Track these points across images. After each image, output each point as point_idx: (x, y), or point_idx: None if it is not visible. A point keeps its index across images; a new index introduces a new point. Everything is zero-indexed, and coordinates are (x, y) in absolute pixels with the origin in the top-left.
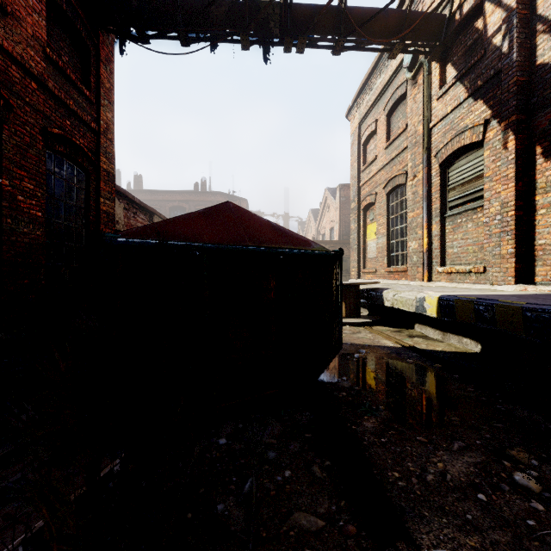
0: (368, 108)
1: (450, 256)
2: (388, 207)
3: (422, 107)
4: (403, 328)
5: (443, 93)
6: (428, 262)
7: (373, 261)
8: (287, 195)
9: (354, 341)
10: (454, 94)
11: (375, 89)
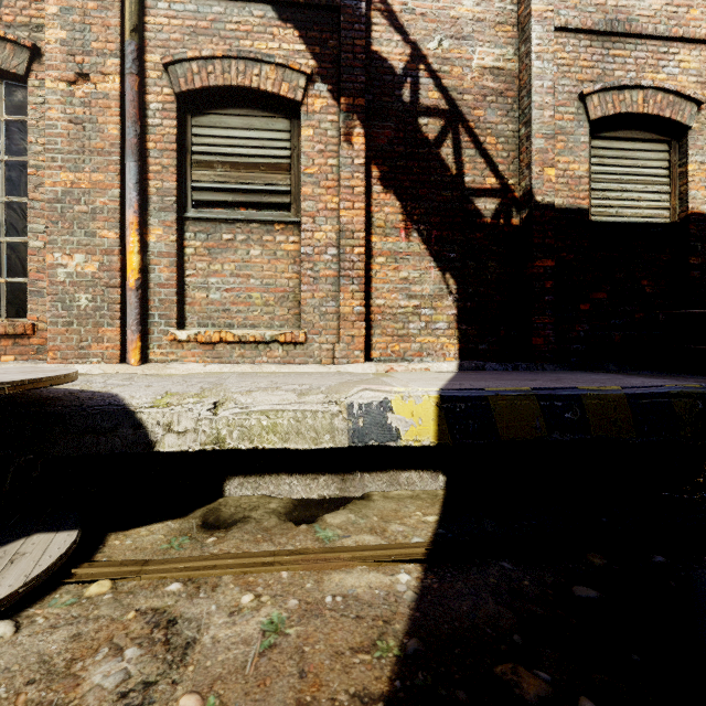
0: None
1: (201, 308)
2: None
3: None
4: (192, 505)
5: None
6: (142, 314)
7: None
8: None
9: (341, 686)
10: None
11: None
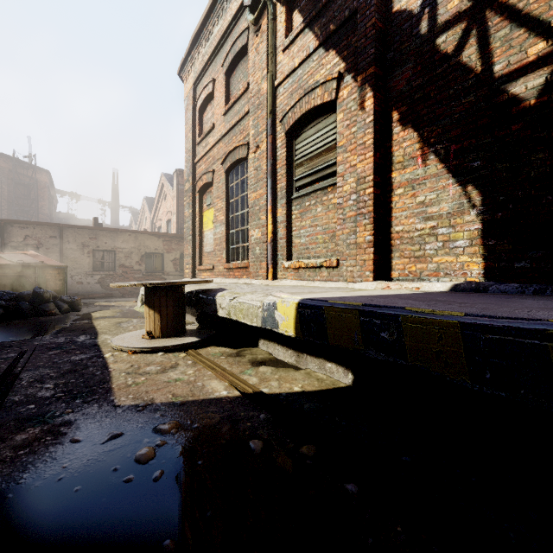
0: (205, 63)
1: (298, 248)
2: (228, 189)
3: (266, 59)
4: (244, 346)
5: (290, 42)
6: (273, 255)
7: (210, 256)
8: (116, 179)
9: (155, 395)
10: (302, 44)
11: (213, 39)
